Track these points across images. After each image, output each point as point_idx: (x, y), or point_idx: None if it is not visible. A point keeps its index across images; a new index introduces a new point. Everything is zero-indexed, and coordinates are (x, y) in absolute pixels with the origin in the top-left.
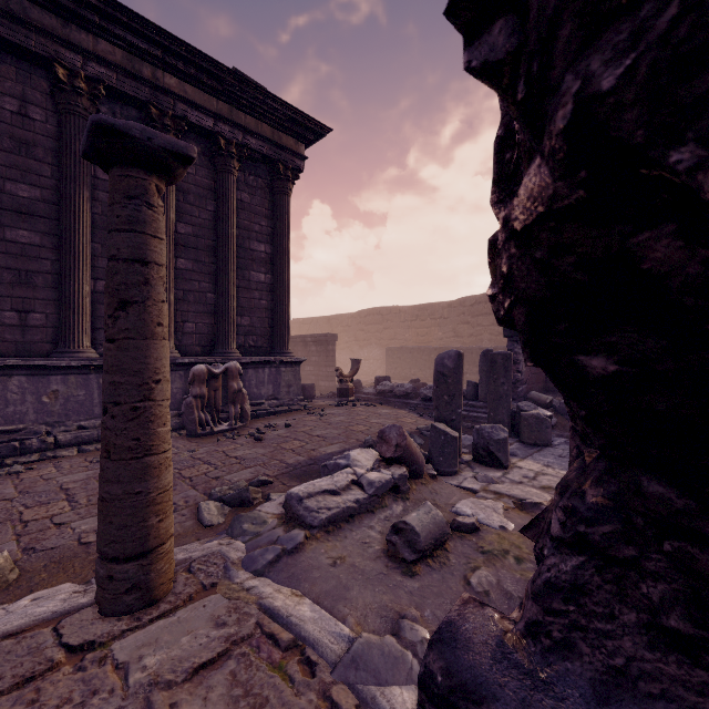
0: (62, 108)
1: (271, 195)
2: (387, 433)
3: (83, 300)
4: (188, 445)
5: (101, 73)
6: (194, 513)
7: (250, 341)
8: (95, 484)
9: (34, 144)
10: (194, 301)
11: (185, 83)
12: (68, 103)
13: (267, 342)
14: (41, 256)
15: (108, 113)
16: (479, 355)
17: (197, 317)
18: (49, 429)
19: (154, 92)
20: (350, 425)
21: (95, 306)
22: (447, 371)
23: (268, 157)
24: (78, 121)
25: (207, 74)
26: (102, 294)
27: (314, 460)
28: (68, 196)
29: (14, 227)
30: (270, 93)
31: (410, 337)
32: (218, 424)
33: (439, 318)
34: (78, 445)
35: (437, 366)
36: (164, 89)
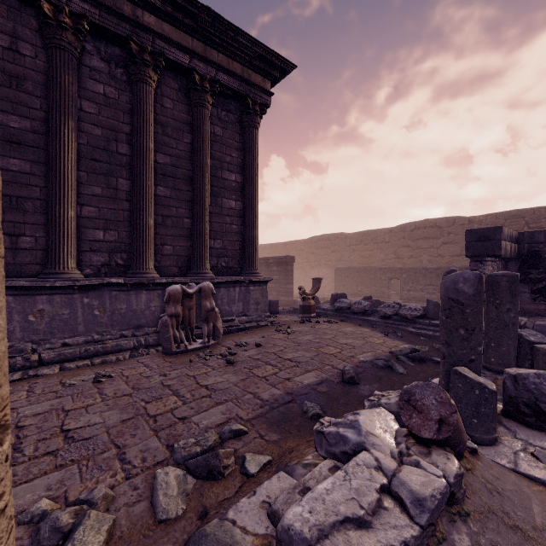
0: (49, 42)
1: (241, 129)
2: (417, 396)
3: (68, 224)
4: (162, 366)
5: (84, 9)
6: (149, 485)
7: (222, 262)
8: (53, 421)
9: (24, 78)
10: (172, 226)
11: (163, 22)
12: (53, 37)
13: (237, 263)
14: (31, 183)
15: (93, 51)
16: (422, 274)
17: (175, 240)
18: (34, 346)
19: (134, 29)
20: (320, 347)
21: (81, 230)
22: (463, 298)
23: (238, 93)
24: (63, 55)
25: (183, 12)
26: (88, 218)
27: (291, 395)
28: (54, 126)
29: (6, 156)
30: (241, 30)
31: (355, 258)
32: (192, 341)
33: (381, 242)
34: (61, 362)
35: (446, 291)
36: (143, 26)
